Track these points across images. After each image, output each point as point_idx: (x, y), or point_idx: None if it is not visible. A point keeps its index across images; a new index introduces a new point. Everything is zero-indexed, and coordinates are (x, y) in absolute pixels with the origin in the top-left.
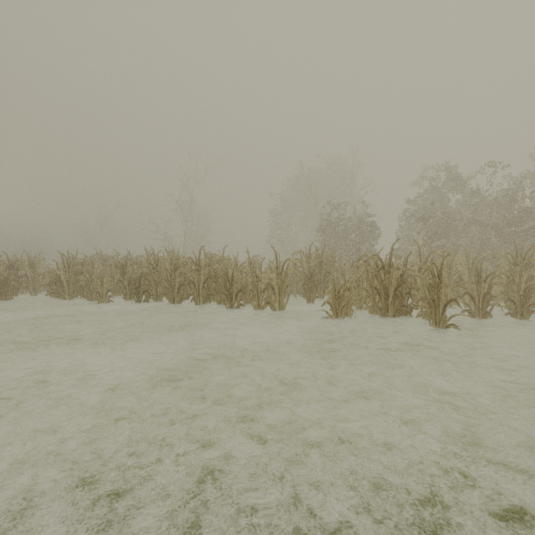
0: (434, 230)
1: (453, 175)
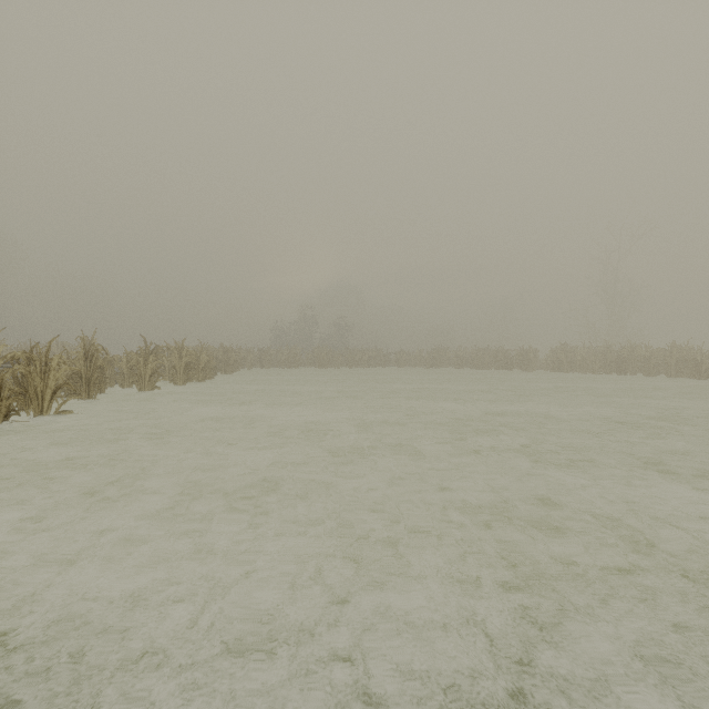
0: None
1: None
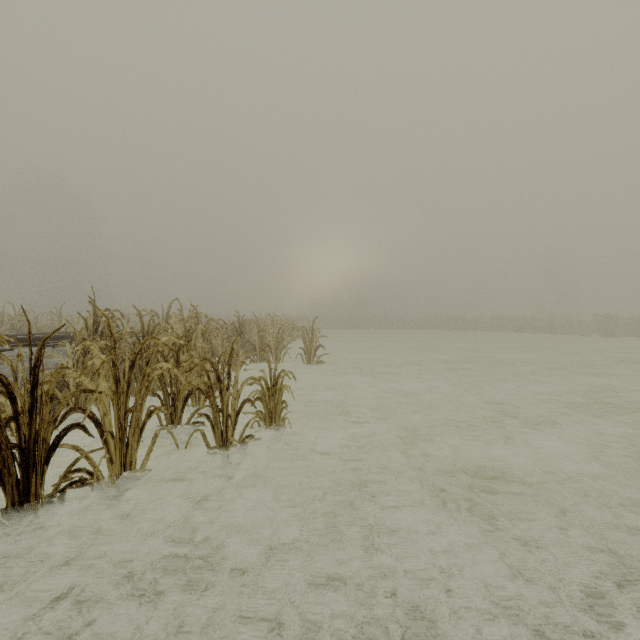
0: None
1: None
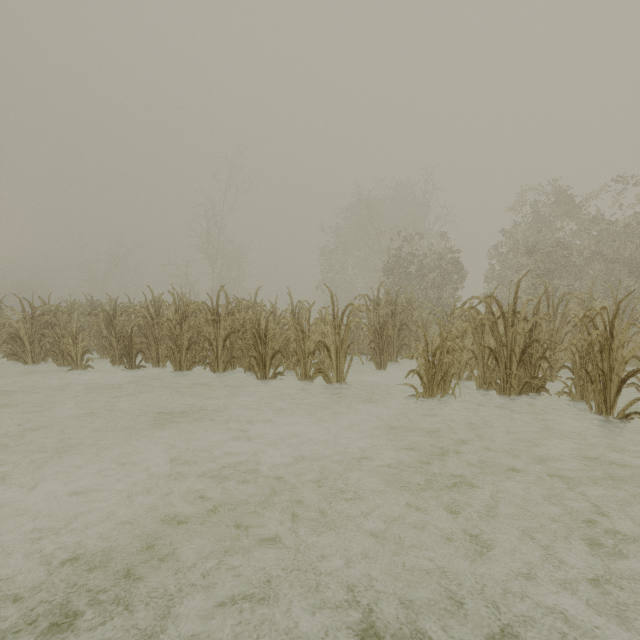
0: (544, 267)
1: (565, 196)
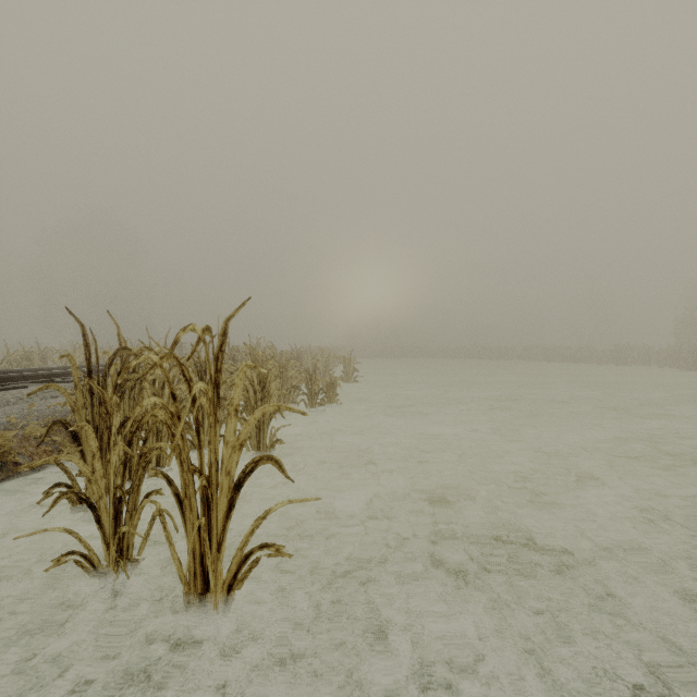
0: None
1: None
